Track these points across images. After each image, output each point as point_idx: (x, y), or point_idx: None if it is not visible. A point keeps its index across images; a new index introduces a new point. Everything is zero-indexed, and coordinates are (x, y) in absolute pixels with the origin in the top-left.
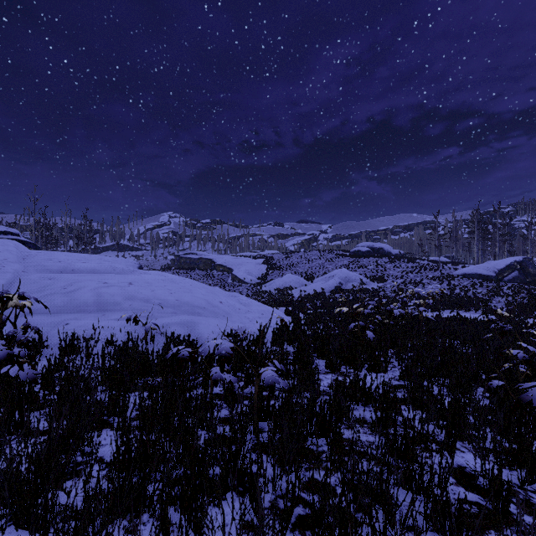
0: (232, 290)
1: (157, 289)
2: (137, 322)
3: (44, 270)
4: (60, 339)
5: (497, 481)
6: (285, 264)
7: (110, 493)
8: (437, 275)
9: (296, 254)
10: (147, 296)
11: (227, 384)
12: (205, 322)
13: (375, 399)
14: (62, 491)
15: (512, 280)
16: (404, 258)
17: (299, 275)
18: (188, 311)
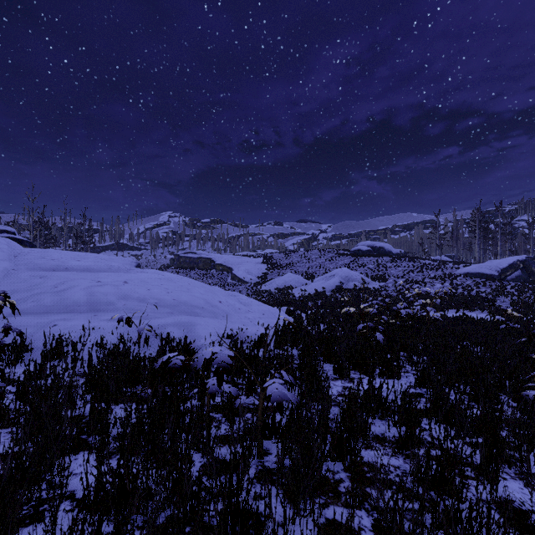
0: (232, 289)
1: (154, 288)
2: (130, 323)
3: (36, 269)
4: (45, 342)
5: None
6: (285, 263)
7: None
8: (439, 275)
9: (296, 253)
10: (143, 295)
11: (226, 393)
12: (203, 322)
13: (394, 412)
14: None
15: (515, 279)
16: (405, 257)
17: (299, 274)
18: (186, 312)
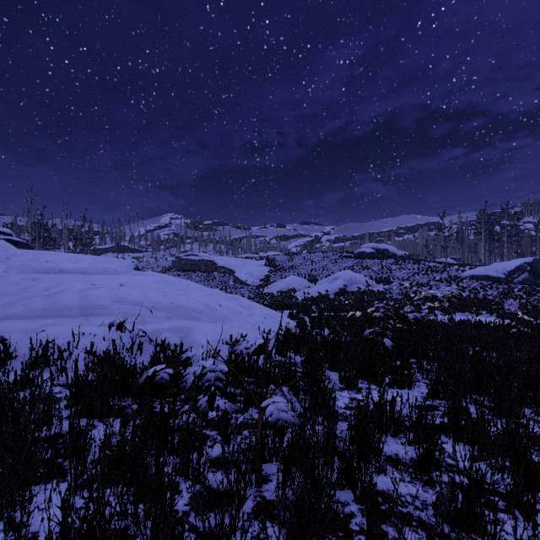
0: (233, 292)
1: (151, 291)
2: (124, 329)
3: (29, 271)
4: (31, 349)
5: None
6: (287, 265)
7: None
8: (444, 277)
9: (298, 255)
10: (139, 298)
11: None
12: (201, 327)
13: (409, 430)
14: None
15: (523, 281)
16: (410, 259)
17: (302, 276)
18: (184, 316)
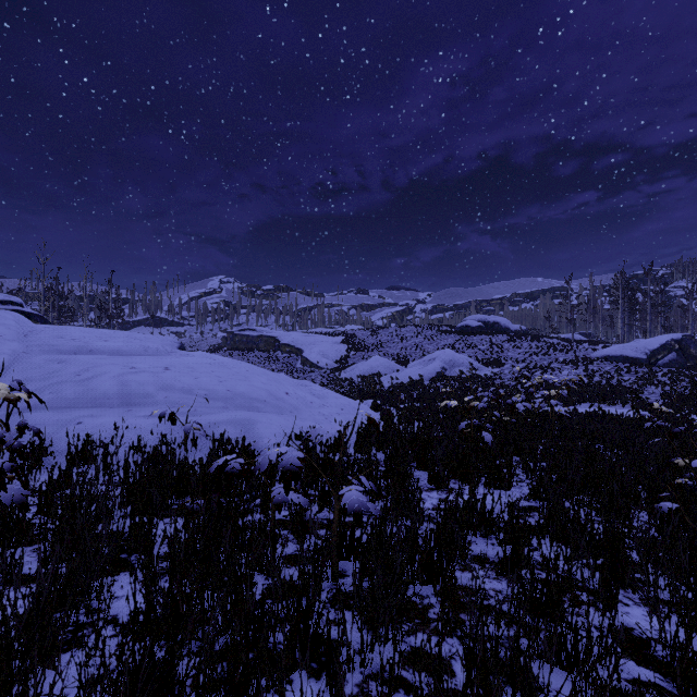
0: (302, 377)
1: (203, 376)
2: (174, 421)
3: (52, 351)
4: (69, 444)
5: (687, 654)
6: (371, 343)
7: (121, 679)
8: (570, 358)
9: (385, 330)
10: (189, 385)
11: (295, 506)
12: (266, 419)
13: (500, 529)
14: (53, 670)
15: (669, 364)
16: (527, 335)
17: (389, 357)
18: (244, 406)
